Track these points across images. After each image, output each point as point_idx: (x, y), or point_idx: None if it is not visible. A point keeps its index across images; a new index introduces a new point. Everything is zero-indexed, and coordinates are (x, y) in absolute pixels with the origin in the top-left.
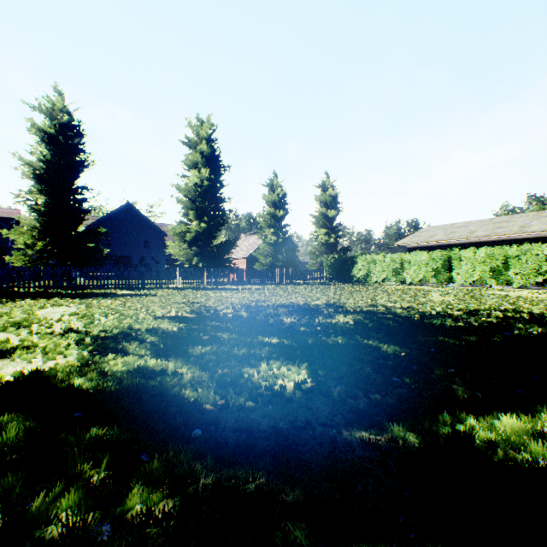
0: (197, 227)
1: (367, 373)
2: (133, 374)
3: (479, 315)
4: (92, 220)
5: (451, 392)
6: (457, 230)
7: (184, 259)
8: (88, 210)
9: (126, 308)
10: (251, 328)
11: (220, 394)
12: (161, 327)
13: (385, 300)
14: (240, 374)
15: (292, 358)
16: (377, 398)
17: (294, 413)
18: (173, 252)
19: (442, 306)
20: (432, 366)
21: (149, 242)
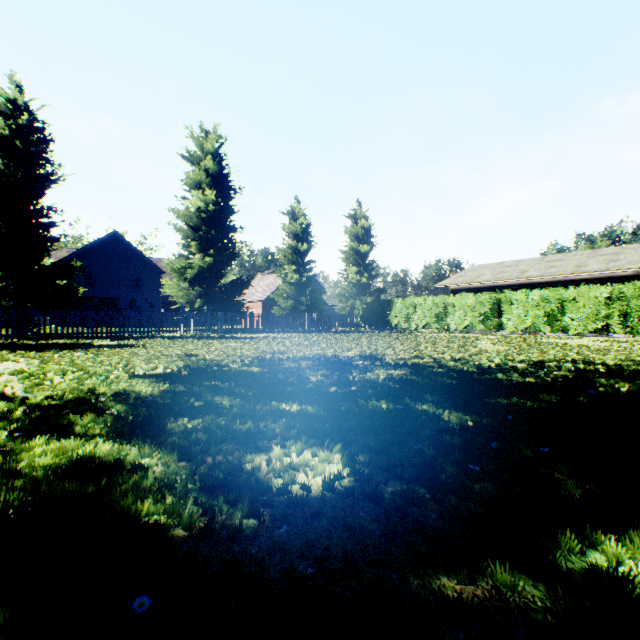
0: (201, 262)
1: (431, 458)
2: (63, 473)
3: (550, 368)
4: (68, 253)
5: (556, 486)
6: (507, 269)
7: (184, 301)
8: (57, 238)
9: (95, 364)
10: (263, 390)
11: (201, 507)
12: (136, 390)
13: (432, 350)
14: (240, 466)
15: (320, 436)
16: (452, 503)
17: (324, 539)
18: (170, 292)
19: (500, 357)
20: (518, 443)
21: (141, 281)
